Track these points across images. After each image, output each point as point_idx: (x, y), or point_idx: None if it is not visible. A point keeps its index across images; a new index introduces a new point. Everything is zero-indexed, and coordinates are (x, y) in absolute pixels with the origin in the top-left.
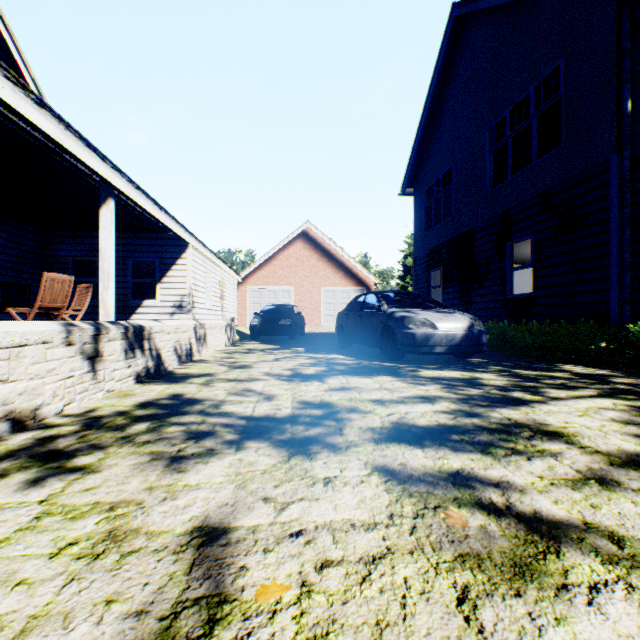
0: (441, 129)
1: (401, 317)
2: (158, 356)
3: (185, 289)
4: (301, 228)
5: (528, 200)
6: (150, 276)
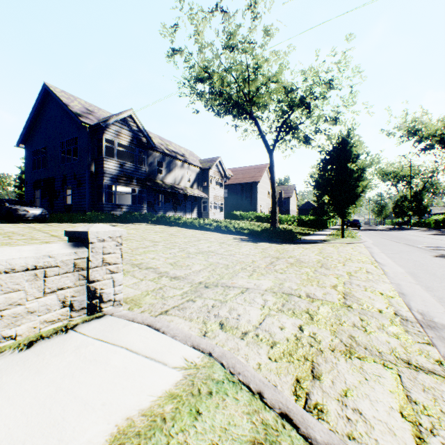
0: (41, 127)
1: (16, 208)
2: None
3: None
4: None
5: (71, 173)
6: None
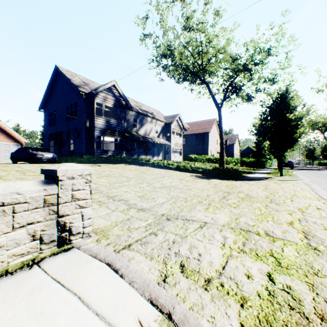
0: (54, 96)
1: (36, 153)
2: None
3: None
4: None
5: (73, 128)
6: None
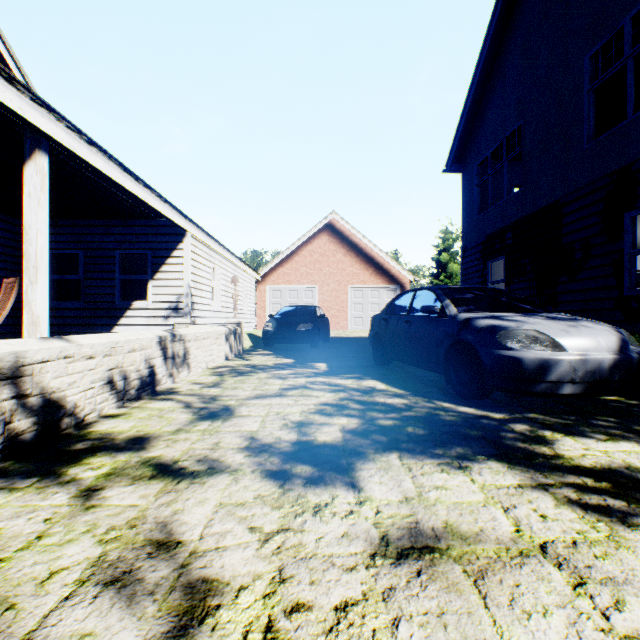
0: (504, 78)
1: (489, 328)
2: (51, 404)
3: (182, 287)
4: (326, 219)
5: None
6: (142, 272)
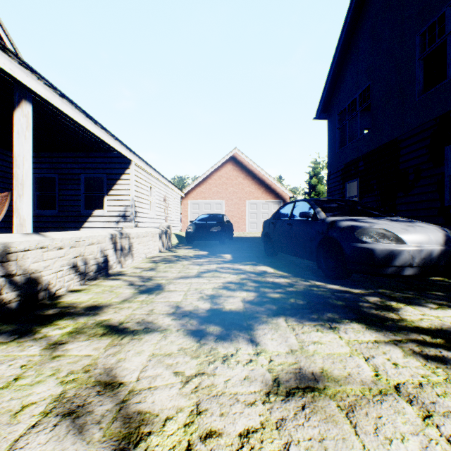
0: (358, 52)
1: (349, 227)
2: (30, 281)
3: (128, 200)
4: (230, 154)
5: None
6: (100, 190)
